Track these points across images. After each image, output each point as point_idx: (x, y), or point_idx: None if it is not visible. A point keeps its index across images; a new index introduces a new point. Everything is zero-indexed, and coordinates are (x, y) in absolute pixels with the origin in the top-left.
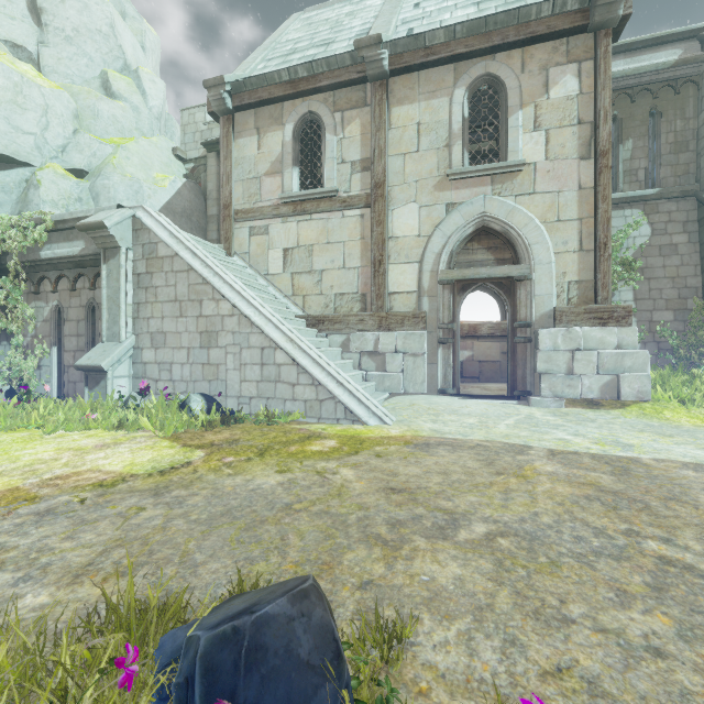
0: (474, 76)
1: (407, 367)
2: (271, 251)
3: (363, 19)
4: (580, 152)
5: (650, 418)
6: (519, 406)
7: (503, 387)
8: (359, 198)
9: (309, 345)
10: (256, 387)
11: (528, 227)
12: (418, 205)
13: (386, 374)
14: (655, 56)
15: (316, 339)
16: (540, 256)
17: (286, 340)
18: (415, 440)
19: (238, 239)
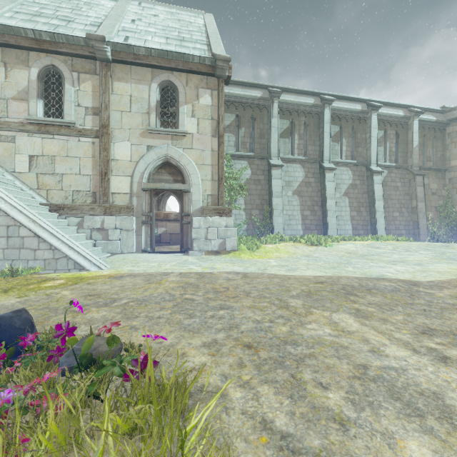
0: (162, 79)
1: (123, 238)
2: (17, 155)
3: (97, 13)
4: (212, 133)
5: (235, 257)
6: (184, 256)
7: (179, 247)
8: (91, 131)
9: (49, 224)
10: (2, 253)
11: (189, 165)
12: (130, 143)
13: (109, 242)
14: (253, 92)
15: (56, 220)
16: (195, 181)
17: (29, 221)
18: (115, 275)
19: None
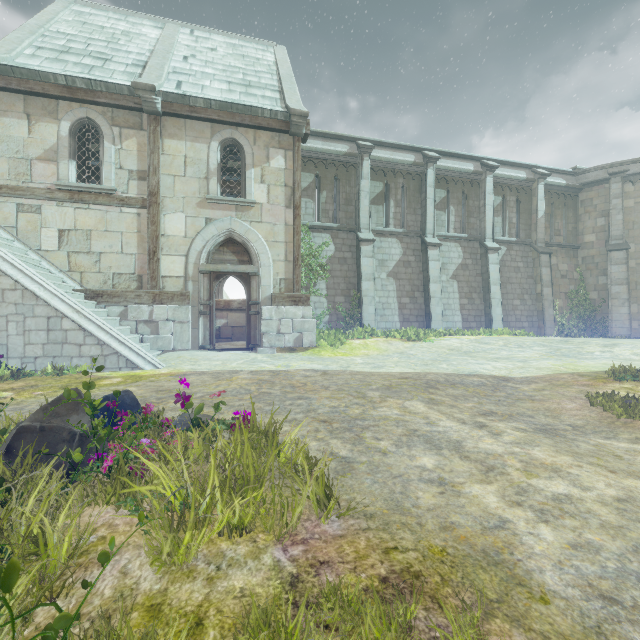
0: (225, 137)
1: (176, 331)
2: (44, 229)
3: (139, 47)
4: (286, 203)
5: (314, 355)
6: (251, 354)
7: (245, 343)
8: (136, 200)
9: (93, 315)
10: (42, 349)
11: (258, 242)
12: (185, 214)
13: (159, 337)
14: (337, 145)
15: (96, 310)
16: (264, 262)
17: (72, 311)
18: (177, 374)
19: (2, 212)
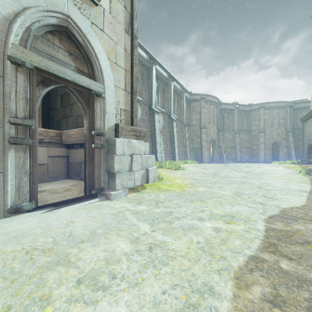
0: None
1: None
2: None
3: None
4: (125, 26)
5: (165, 191)
6: (105, 202)
7: (67, 187)
8: None
9: None
10: None
11: (101, 55)
12: None
13: None
14: None
15: None
16: (108, 83)
17: None
18: None
19: None
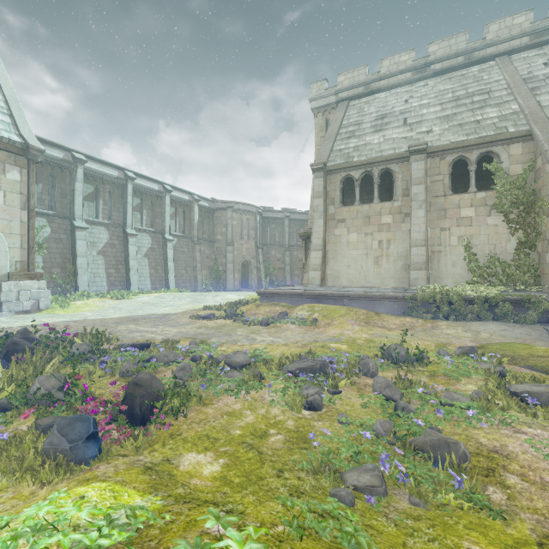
0: None
1: None
2: None
3: None
4: (22, 206)
5: (51, 314)
6: None
7: None
8: None
9: None
10: None
11: None
12: None
13: None
14: (53, 150)
15: None
16: (1, 248)
17: None
18: None
19: None
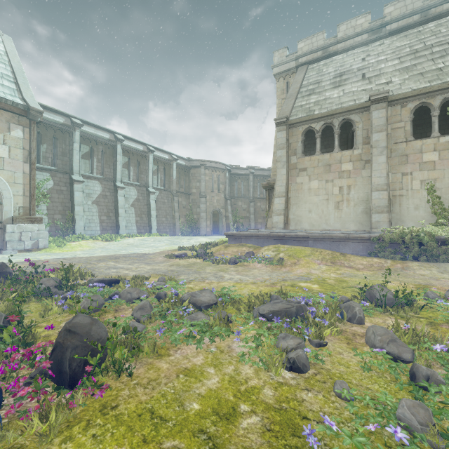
0: None
1: None
2: None
3: None
4: (24, 160)
5: (48, 252)
6: None
7: None
8: None
9: None
10: None
11: (1, 182)
12: None
13: None
14: (55, 116)
15: None
16: (7, 195)
17: None
18: None
19: None
